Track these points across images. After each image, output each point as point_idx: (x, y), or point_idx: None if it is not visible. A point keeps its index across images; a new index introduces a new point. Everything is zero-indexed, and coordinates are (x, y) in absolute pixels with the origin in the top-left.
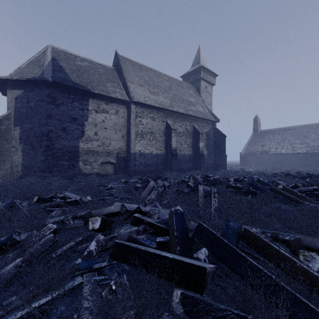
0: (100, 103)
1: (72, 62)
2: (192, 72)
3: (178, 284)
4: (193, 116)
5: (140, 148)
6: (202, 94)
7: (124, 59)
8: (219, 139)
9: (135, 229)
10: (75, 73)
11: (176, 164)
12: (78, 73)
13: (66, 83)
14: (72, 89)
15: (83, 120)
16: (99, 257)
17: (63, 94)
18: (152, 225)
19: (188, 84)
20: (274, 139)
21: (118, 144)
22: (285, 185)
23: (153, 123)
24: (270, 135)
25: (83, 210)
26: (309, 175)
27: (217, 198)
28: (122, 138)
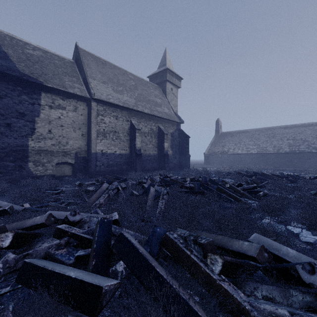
0: (55, 98)
1: (21, 49)
2: (159, 73)
3: (74, 308)
4: (158, 116)
5: (102, 148)
6: (168, 96)
7: (85, 52)
8: (183, 139)
9: (56, 242)
10: (24, 62)
11: (141, 164)
12: (27, 62)
13: (10, 73)
14: (19, 80)
15: (34, 116)
16: (3, 281)
17: (6, 85)
18: (77, 237)
19: (155, 85)
20: (233, 141)
21: (77, 143)
22: (232, 184)
23: (117, 122)
24: (229, 137)
25: (8, 222)
26: (255, 173)
27: (164, 200)
28: (82, 137)
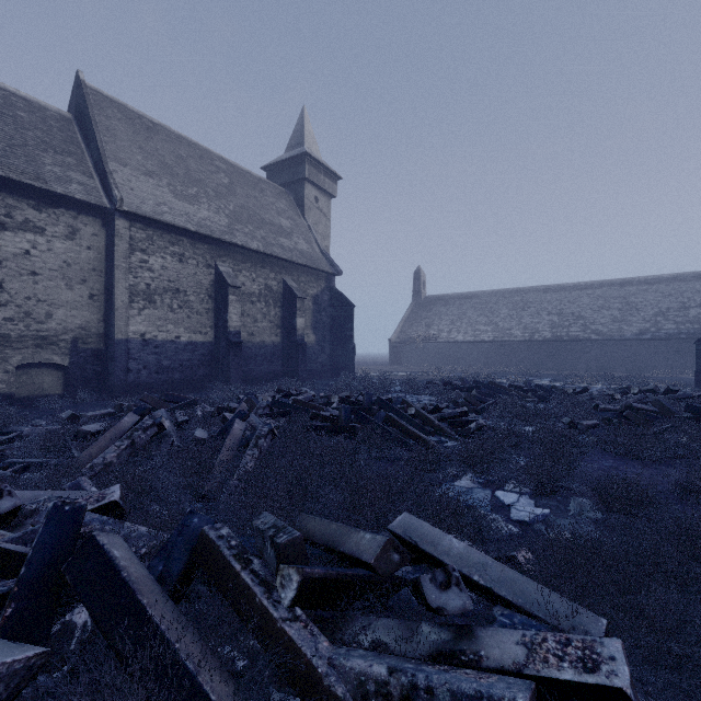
0: (15, 204)
1: None
2: (287, 161)
3: None
4: (282, 259)
5: (143, 329)
6: (308, 214)
7: (103, 98)
8: (341, 311)
9: None
10: None
11: (240, 365)
12: None
13: None
14: None
15: None
16: None
17: None
18: None
19: (278, 187)
20: (447, 315)
21: (77, 317)
22: (422, 407)
23: (182, 268)
24: (441, 307)
25: None
26: (477, 383)
27: (259, 449)
28: (90, 302)
